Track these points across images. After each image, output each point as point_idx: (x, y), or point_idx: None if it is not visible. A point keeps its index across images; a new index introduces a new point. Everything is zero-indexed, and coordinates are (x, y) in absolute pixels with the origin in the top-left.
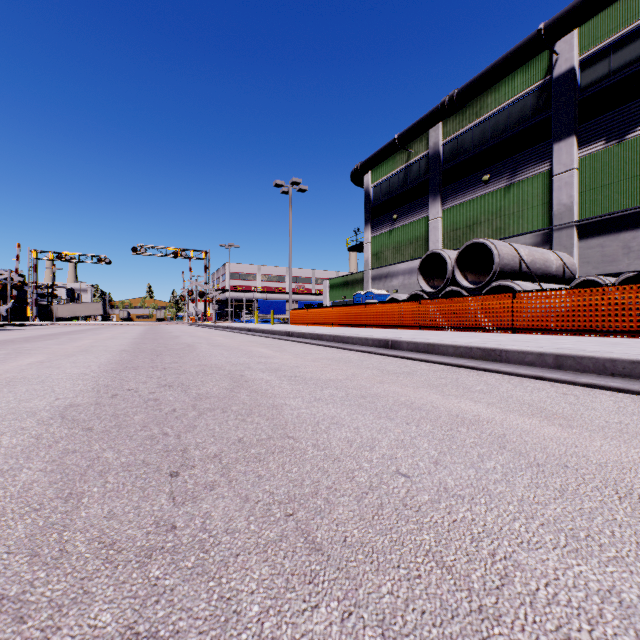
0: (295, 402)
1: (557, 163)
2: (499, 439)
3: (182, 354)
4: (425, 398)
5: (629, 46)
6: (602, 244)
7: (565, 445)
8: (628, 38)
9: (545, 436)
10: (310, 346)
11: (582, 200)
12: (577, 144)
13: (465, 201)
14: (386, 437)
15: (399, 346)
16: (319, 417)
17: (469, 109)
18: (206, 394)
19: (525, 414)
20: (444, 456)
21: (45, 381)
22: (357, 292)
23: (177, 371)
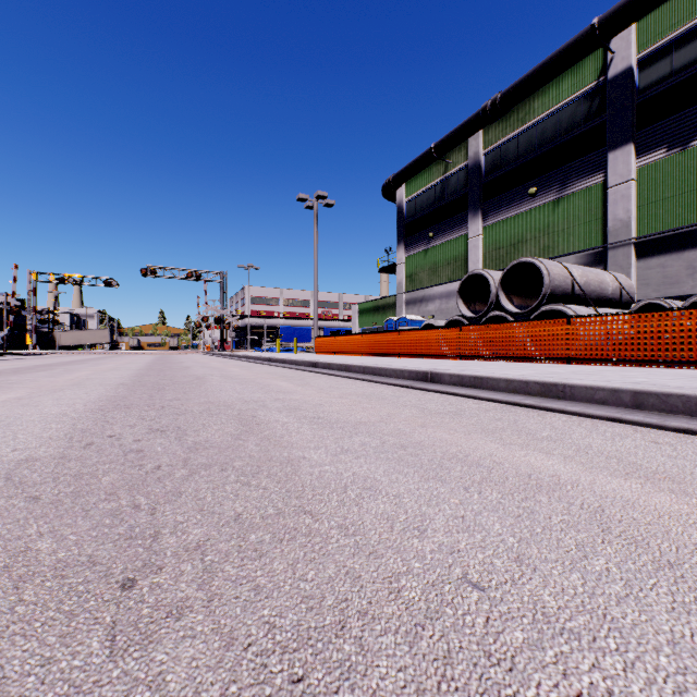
0: (316, 455)
1: (612, 174)
2: (597, 515)
3: (188, 388)
4: (482, 449)
5: (694, 42)
6: (663, 264)
7: (693, 526)
8: (693, 33)
9: (659, 510)
10: (337, 379)
11: (641, 215)
12: (635, 152)
13: (509, 217)
14: (440, 512)
15: (440, 379)
16: (347, 478)
17: (513, 115)
18: (205, 443)
19: (618, 473)
20: (528, 547)
21: (11, 424)
22: (389, 318)
23: (176, 410)
